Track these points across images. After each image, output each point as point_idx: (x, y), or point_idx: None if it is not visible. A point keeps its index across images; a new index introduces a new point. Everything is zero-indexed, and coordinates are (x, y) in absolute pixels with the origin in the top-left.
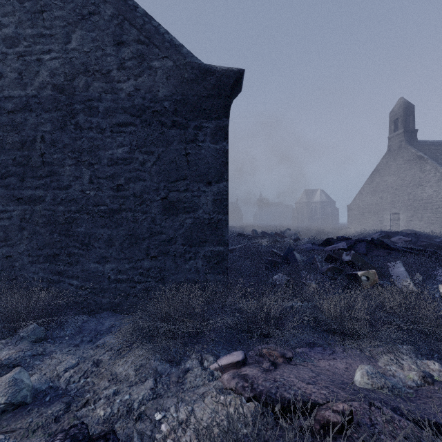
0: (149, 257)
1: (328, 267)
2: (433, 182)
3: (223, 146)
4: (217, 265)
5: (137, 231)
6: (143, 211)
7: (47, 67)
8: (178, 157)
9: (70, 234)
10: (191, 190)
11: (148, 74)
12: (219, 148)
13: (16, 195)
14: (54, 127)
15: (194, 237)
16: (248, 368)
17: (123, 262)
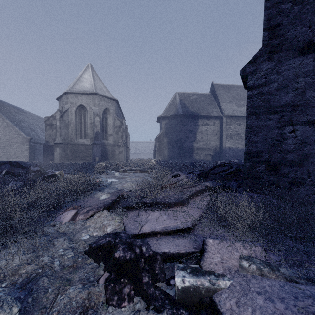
0: None
1: (33, 174)
2: (2, 128)
3: None
4: None
5: None
6: None
7: None
8: None
9: None
10: None
11: None
12: None
13: None
14: None
15: None
16: (82, 211)
17: None
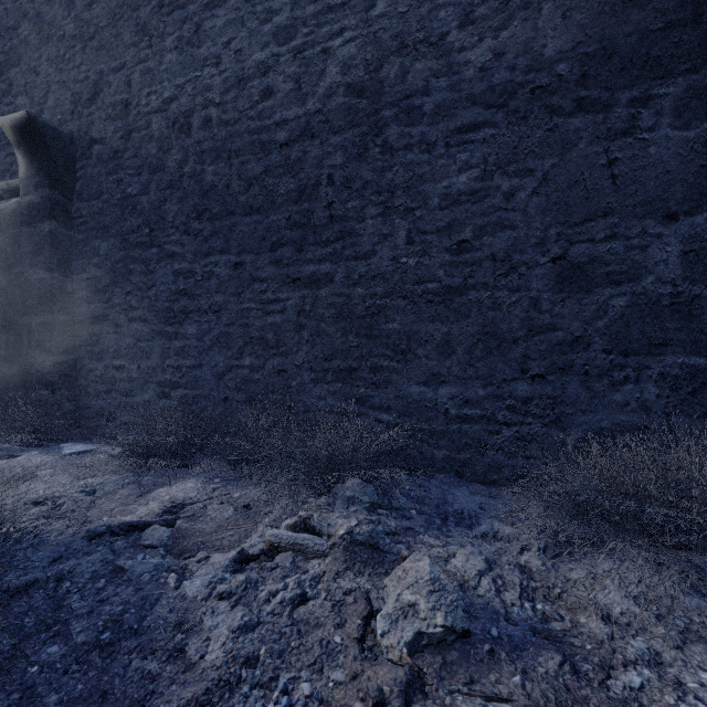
0: (527, 377)
1: None
2: None
3: (703, 131)
4: (693, 398)
5: (501, 325)
6: (511, 287)
7: (338, 59)
8: (589, 171)
9: (375, 334)
10: (624, 237)
11: (521, 20)
12: (694, 136)
13: (292, 275)
14: (347, 156)
15: (634, 334)
16: None
17: (474, 384)
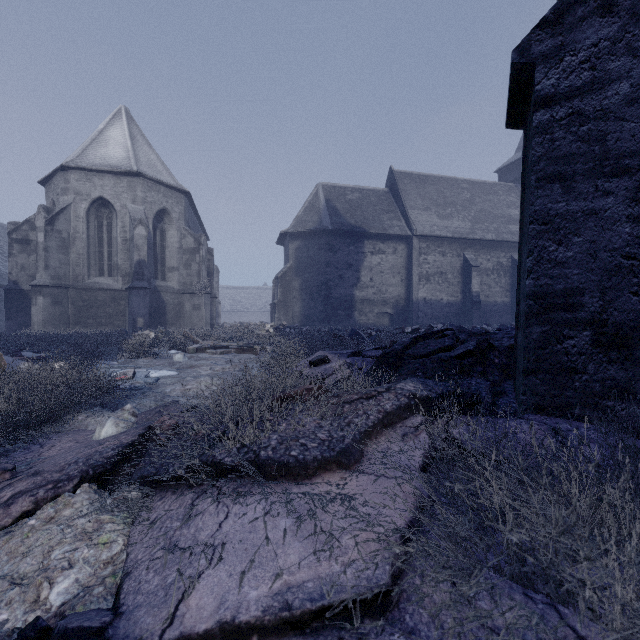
0: None
1: None
2: None
3: None
4: None
5: None
6: None
7: None
8: None
9: None
10: None
11: None
12: None
13: None
14: None
15: None
16: None
17: None
